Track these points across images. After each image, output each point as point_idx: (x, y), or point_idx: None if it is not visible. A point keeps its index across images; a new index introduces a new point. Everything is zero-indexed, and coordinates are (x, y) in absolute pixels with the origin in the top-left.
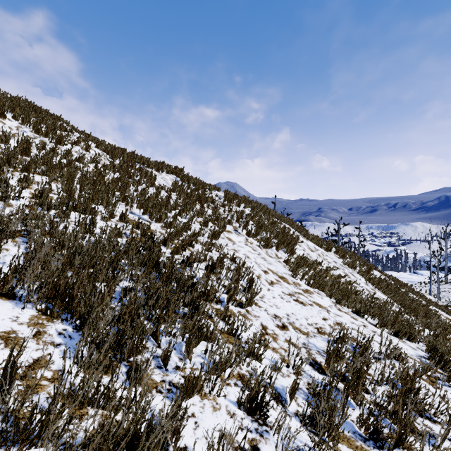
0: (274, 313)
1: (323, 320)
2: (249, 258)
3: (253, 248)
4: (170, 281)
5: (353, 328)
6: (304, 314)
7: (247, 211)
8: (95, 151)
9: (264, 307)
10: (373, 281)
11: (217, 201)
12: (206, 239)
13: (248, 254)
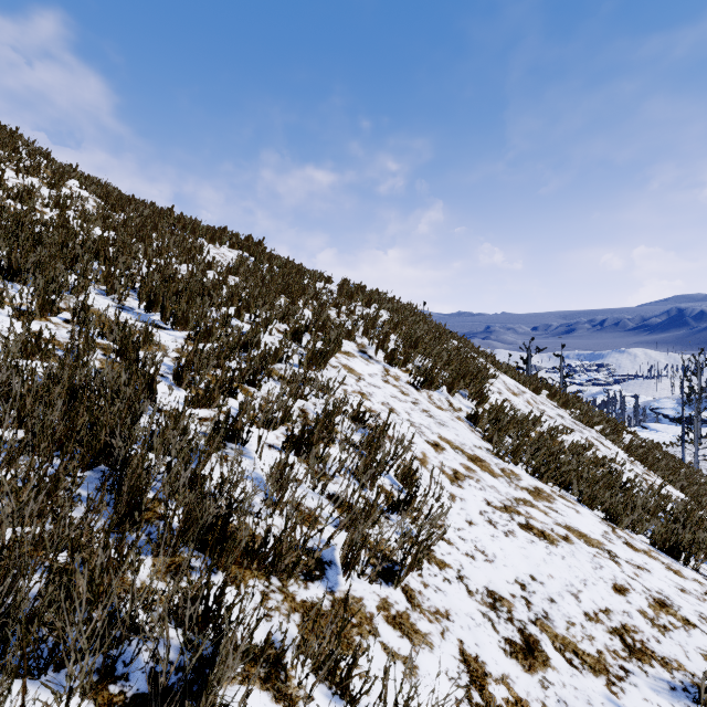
0: (485, 584)
1: (620, 596)
2: (396, 413)
3: (401, 389)
4: (140, 508)
5: (701, 614)
6: (564, 577)
7: (384, 315)
8: (71, 190)
9: (454, 565)
10: (640, 455)
11: (324, 297)
12: (296, 368)
13: (392, 403)
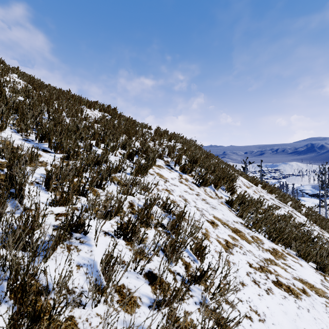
0: None
1: None
2: (188, 202)
3: (189, 186)
4: None
5: None
6: None
7: (178, 145)
8: (10, 77)
9: None
10: (314, 220)
11: (147, 136)
12: (129, 175)
13: (185, 196)
